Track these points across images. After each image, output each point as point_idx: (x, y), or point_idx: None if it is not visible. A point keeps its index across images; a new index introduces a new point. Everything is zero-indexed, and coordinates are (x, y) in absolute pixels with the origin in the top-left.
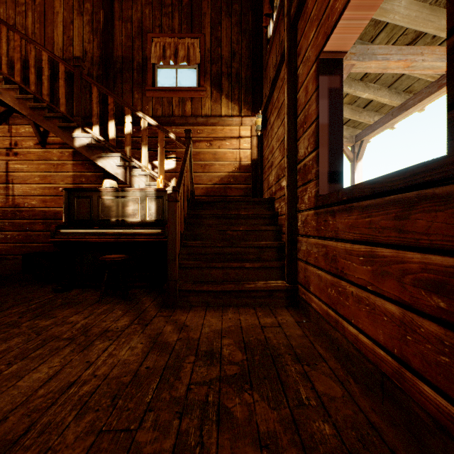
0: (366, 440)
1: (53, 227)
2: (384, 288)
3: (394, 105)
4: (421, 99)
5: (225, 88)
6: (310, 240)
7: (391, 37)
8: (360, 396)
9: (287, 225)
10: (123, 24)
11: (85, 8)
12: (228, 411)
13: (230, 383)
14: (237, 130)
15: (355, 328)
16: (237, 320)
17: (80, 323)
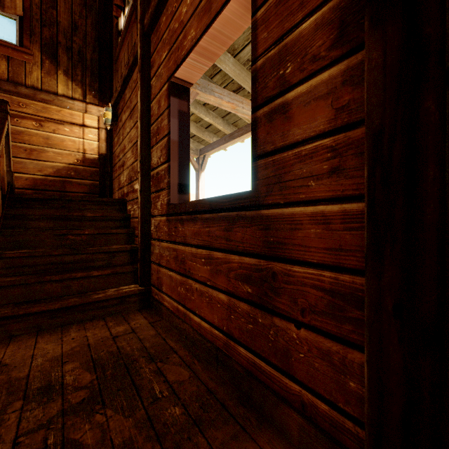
0: (206, 404)
1: None
2: (218, 282)
3: (226, 133)
4: (242, 134)
5: (63, 62)
6: (163, 244)
7: (224, 81)
8: (202, 372)
9: (141, 229)
10: None
11: None
12: (76, 443)
13: (78, 412)
14: (81, 117)
15: (199, 317)
16: (83, 338)
17: None
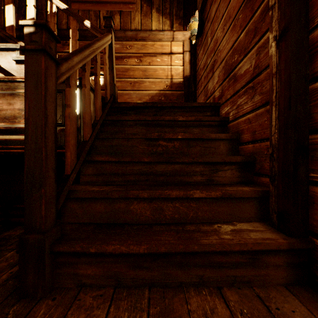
0: None
1: None
2: None
3: None
4: None
5: (155, 1)
6: None
7: None
8: None
9: (283, 113)
10: None
11: None
12: None
13: None
14: (169, 46)
15: None
16: None
17: None
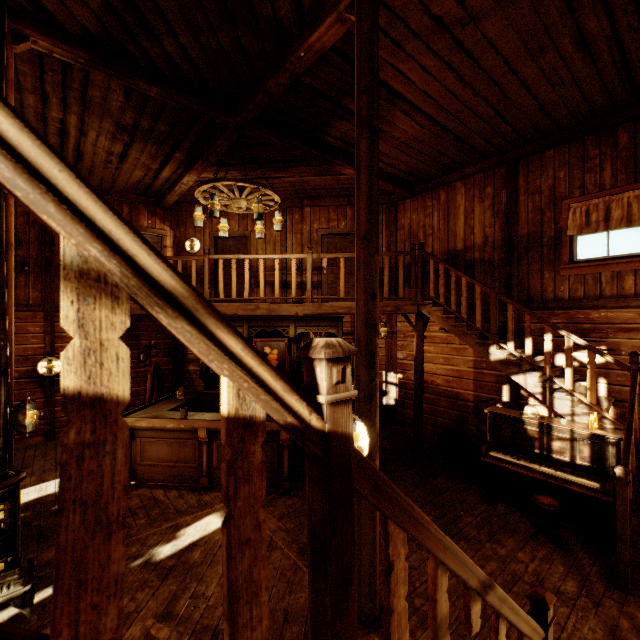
0: None
1: (483, 448)
2: None
3: None
4: None
5: None
6: None
7: None
8: None
9: None
10: (528, 198)
11: (485, 193)
12: None
13: None
14: None
15: None
16: None
17: (530, 567)
